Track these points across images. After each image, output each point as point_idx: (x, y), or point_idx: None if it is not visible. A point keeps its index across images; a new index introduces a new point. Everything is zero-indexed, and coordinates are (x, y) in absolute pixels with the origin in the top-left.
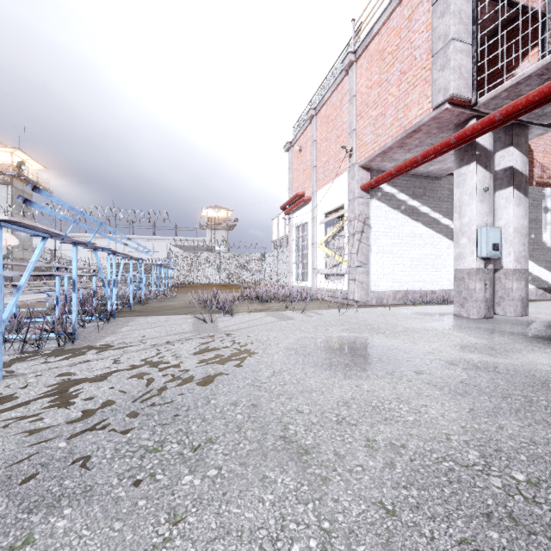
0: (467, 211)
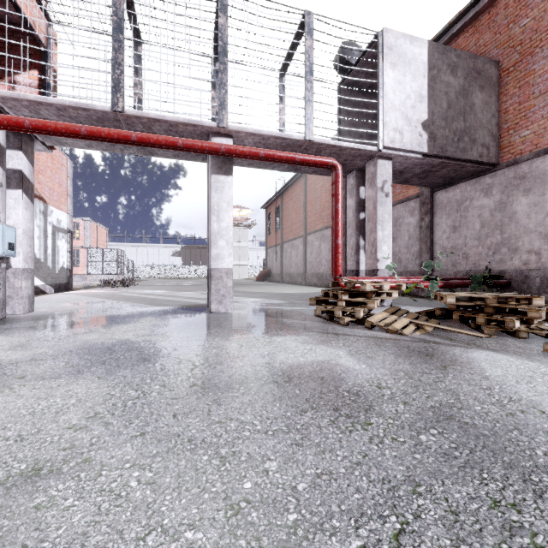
0: None
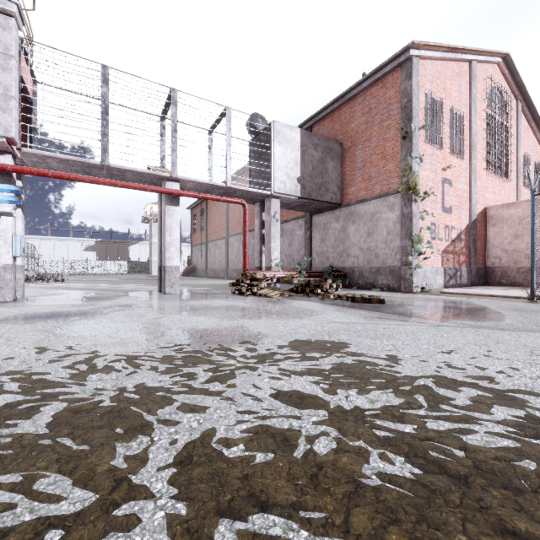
0: (4, 221)
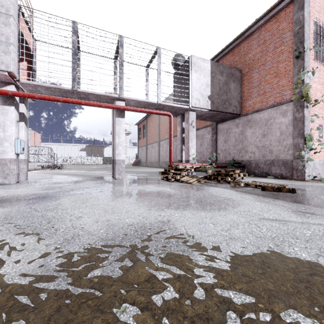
0: (10, 129)
